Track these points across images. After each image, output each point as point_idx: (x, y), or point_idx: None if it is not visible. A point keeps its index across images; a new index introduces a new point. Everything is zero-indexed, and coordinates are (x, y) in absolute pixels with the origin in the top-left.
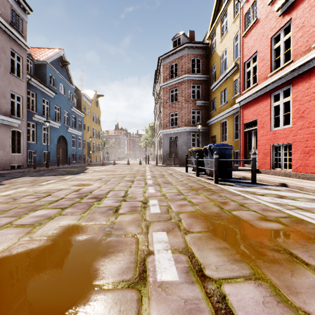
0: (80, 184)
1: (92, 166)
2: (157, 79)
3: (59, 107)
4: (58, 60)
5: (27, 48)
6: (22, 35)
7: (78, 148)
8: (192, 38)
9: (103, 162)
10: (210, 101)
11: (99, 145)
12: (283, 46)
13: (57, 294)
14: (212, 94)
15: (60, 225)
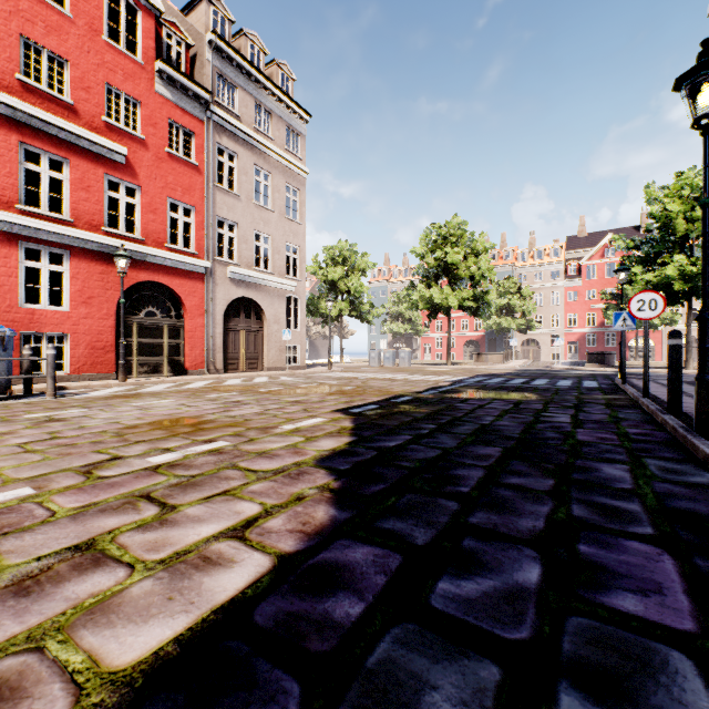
0: (176, 423)
1: None
2: None
3: None
4: None
5: None
6: None
7: None
8: None
9: None
10: None
11: None
12: None
13: (305, 389)
14: None
15: (290, 395)
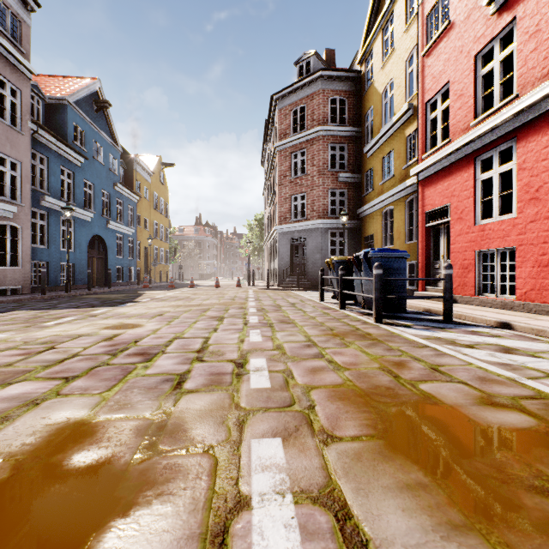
0: (119, 325)
1: (152, 290)
2: (268, 136)
3: (92, 184)
4: (90, 99)
5: (31, 74)
6: (20, 49)
7: (126, 258)
8: (330, 63)
9: (171, 282)
10: (363, 173)
11: (165, 252)
12: (498, 69)
13: None
14: (367, 161)
15: (48, 421)
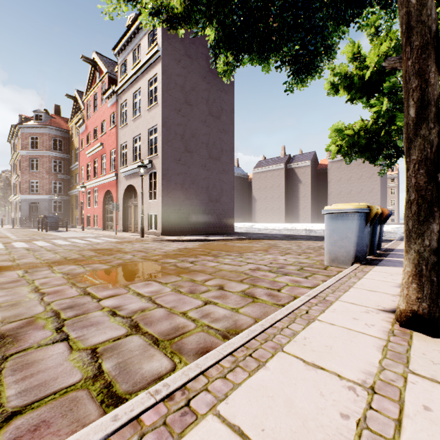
0: None
1: None
2: (15, 137)
3: None
4: None
5: None
6: None
7: None
8: (58, 112)
9: None
10: (71, 176)
11: None
12: (90, 171)
13: None
14: (72, 172)
15: None
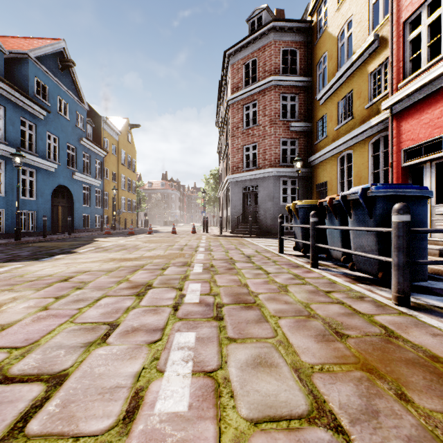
0: None
1: (109, 237)
2: (222, 95)
3: (57, 137)
4: (54, 58)
5: None
6: None
7: (93, 207)
8: None
9: (131, 229)
10: (315, 122)
11: (133, 202)
12: None
13: None
14: (320, 108)
15: None
